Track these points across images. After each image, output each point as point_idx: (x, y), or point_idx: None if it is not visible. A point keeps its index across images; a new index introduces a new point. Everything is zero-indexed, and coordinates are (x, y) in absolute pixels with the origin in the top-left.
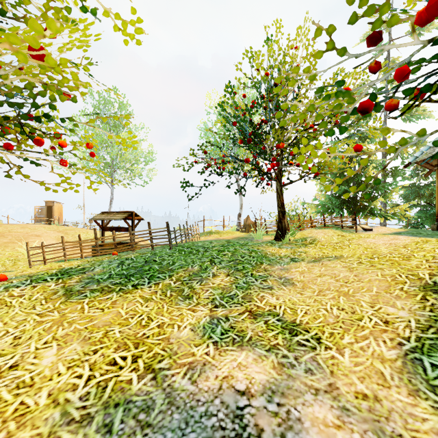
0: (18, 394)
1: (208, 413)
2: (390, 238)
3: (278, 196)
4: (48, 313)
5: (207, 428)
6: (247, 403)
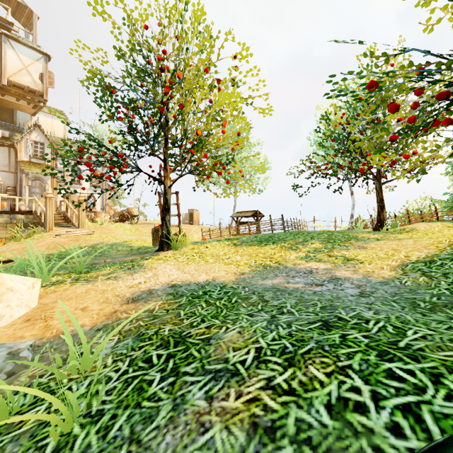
0: (234, 262)
1: (299, 270)
2: None
3: (377, 193)
4: (231, 249)
5: (298, 271)
6: (315, 270)
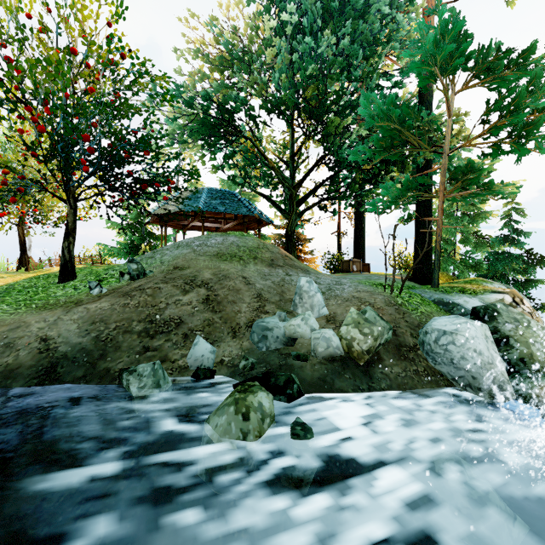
0: None
1: None
2: None
3: (20, 237)
4: None
5: None
6: None
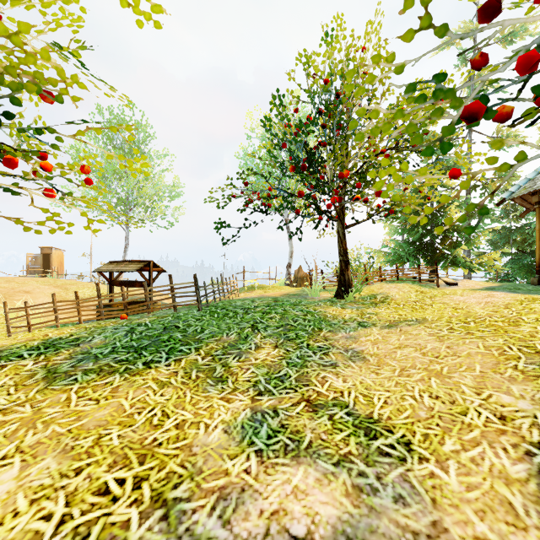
0: None
1: None
2: (483, 295)
3: (340, 241)
4: (16, 408)
5: None
6: None
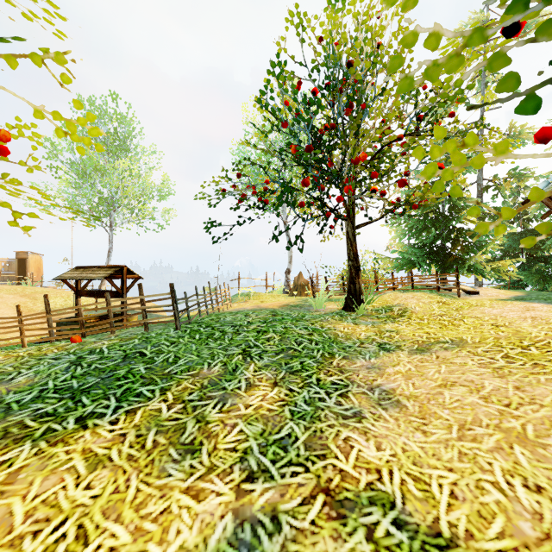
0: None
1: None
2: (520, 307)
3: (350, 243)
4: None
5: None
6: None
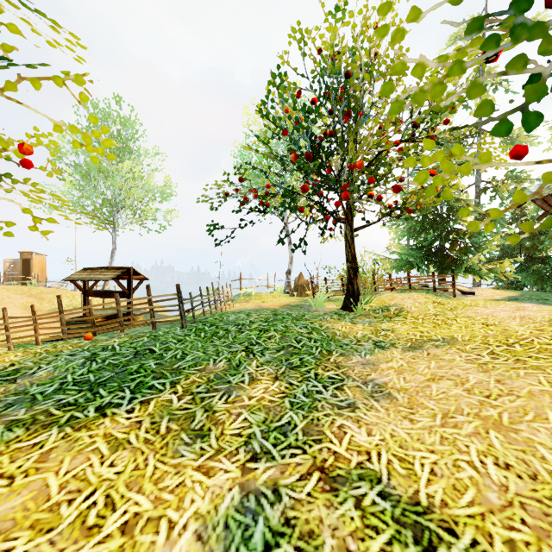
0: None
1: None
2: (511, 307)
3: (348, 246)
4: None
5: None
6: None
